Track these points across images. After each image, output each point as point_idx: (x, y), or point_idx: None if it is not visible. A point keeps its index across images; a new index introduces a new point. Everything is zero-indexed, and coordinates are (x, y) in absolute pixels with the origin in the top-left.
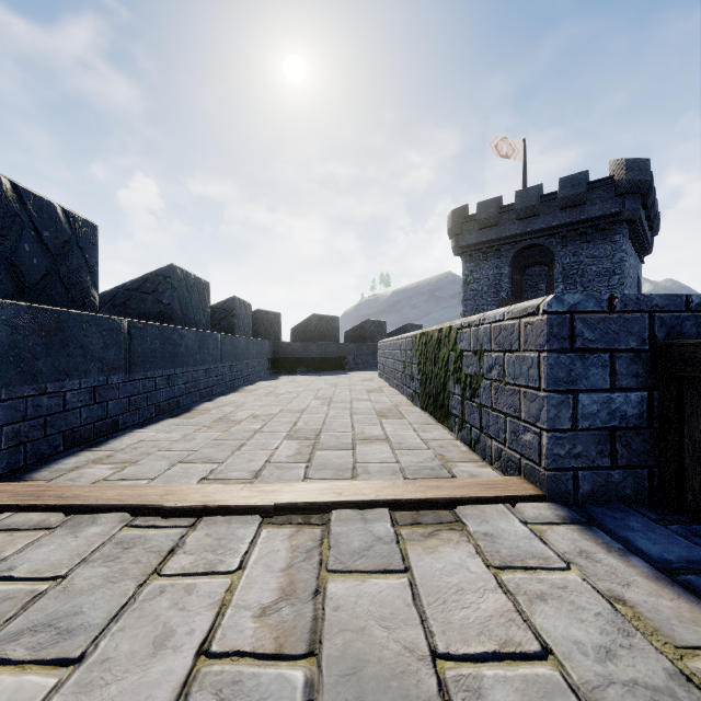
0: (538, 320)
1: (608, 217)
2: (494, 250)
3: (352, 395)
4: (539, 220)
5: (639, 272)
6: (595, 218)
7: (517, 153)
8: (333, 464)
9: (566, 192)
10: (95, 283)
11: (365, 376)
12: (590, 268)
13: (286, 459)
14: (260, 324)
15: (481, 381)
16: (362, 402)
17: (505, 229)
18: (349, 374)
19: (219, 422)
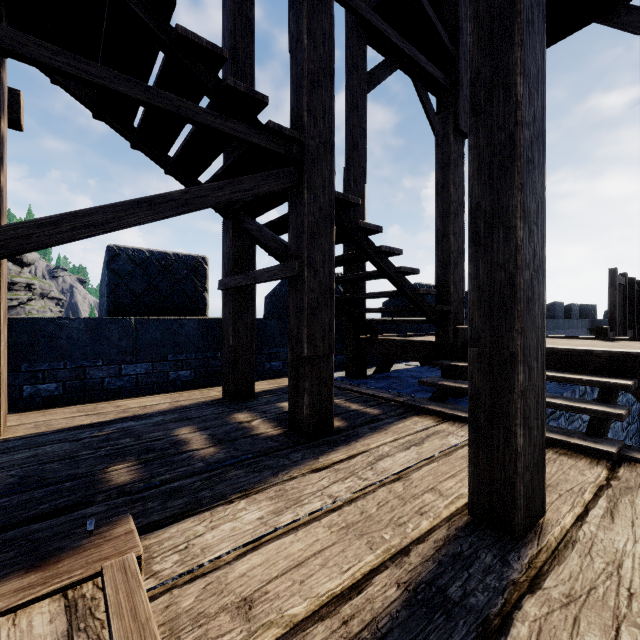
0: None
1: None
2: None
3: None
4: None
5: None
6: None
7: None
8: None
9: None
10: None
11: None
12: None
13: None
14: (582, 311)
15: None
16: None
17: None
18: None
19: None
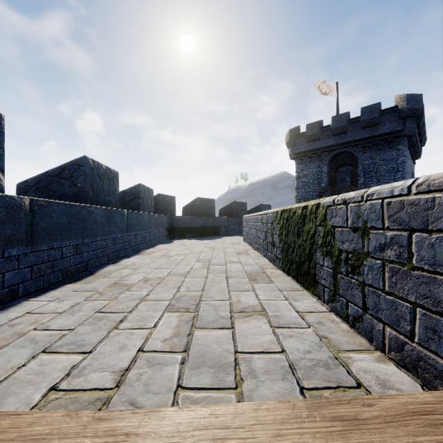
0: None
1: (394, 133)
2: (317, 155)
3: (225, 257)
4: (347, 136)
5: (412, 170)
6: (385, 134)
7: (332, 92)
8: (212, 354)
9: (366, 116)
10: (0, 165)
11: (233, 240)
12: (382, 167)
13: (163, 341)
14: (160, 204)
15: (365, 259)
16: (233, 264)
17: (324, 142)
18: (222, 238)
19: (114, 285)
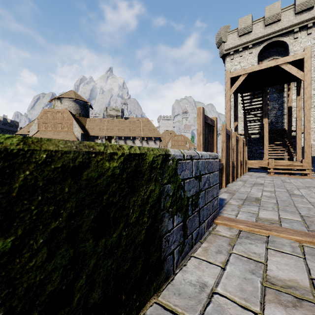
0: (218, 160)
1: None
2: None
3: None
4: None
5: None
6: None
7: None
8: None
9: None
10: None
11: None
12: None
13: None
14: None
15: (200, 194)
16: None
17: None
18: None
19: None
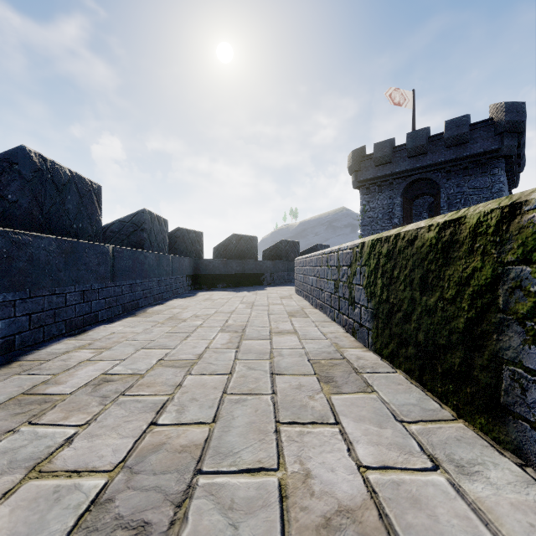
0: None
1: (488, 153)
2: (388, 183)
3: (270, 321)
4: (427, 157)
5: None
6: (476, 154)
7: (408, 102)
8: None
9: (451, 132)
10: None
11: (282, 292)
12: (472, 198)
13: None
14: (180, 242)
15: None
16: (284, 335)
17: (397, 165)
18: (267, 289)
19: (28, 396)
